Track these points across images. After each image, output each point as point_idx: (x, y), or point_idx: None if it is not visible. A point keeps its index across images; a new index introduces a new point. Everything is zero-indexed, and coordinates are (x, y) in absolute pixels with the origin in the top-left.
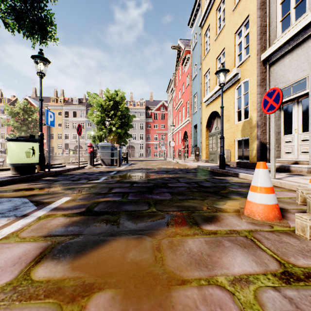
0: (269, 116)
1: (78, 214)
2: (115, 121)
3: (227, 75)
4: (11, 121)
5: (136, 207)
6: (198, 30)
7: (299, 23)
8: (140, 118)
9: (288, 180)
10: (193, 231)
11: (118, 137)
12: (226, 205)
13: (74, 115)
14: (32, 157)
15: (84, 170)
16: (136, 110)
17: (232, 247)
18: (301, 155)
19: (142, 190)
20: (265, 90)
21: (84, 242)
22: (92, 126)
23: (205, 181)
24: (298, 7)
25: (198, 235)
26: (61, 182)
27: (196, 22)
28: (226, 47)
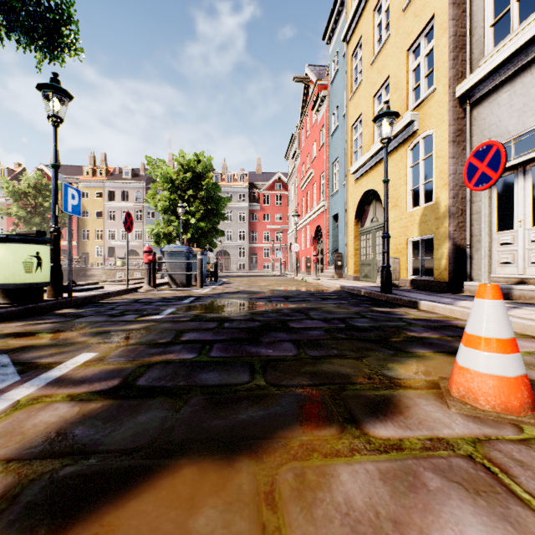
0: (470, 197)
1: (101, 395)
2: (195, 207)
3: (395, 122)
4: (14, 208)
5: (226, 377)
6: (342, 49)
7: (528, 26)
8: (239, 203)
9: (515, 314)
10: (349, 442)
11: (200, 236)
12: (407, 370)
13: (124, 198)
14: (37, 272)
15: (137, 294)
16: (233, 188)
17: (447, 491)
18: (531, 268)
19: (239, 336)
20: (462, 150)
21: (95, 477)
22: (155, 216)
23: (359, 318)
24: (521, 2)
25: (360, 454)
26: (87, 320)
27: (336, 33)
28: (392, 75)
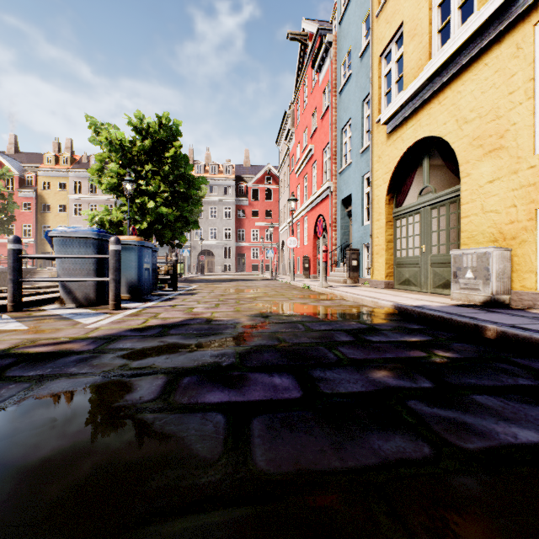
0: None
1: None
2: (154, 186)
3: None
4: None
5: None
6: None
7: None
8: (224, 198)
9: None
10: None
11: (164, 227)
12: None
13: (94, 191)
14: None
15: None
16: (218, 181)
17: None
18: None
19: None
20: None
21: None
22: None
23: None
24: None
25: None
26: None
27: None
28: None
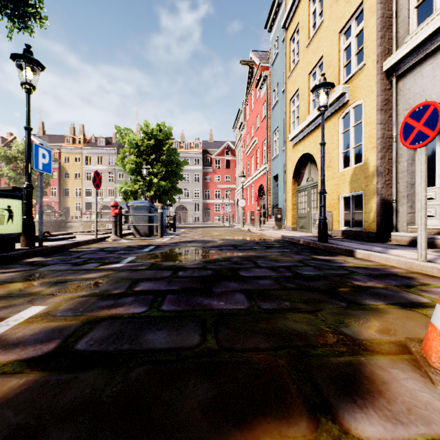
0: (396, 158)
1: (29, 365)
2: (157, 169)
3: (330, 92)
4: (6, 170)
5: (174, 338)
6: (281, 35)
7: None
8: (194, 167)
9: None
10: None
11: (161, 193)
12: (367, 328)
13: (99, 162)
14: (8, 224)
15: (104, 243)
16: (190, 154)
17: None
18: None
19: (191, 285)
20: (389, 117)
21: None
22: (125, 177)
23: (303, 266)
24: None
25: None
26: (50, 269)
27: (276, 23)
28: (325, 55)
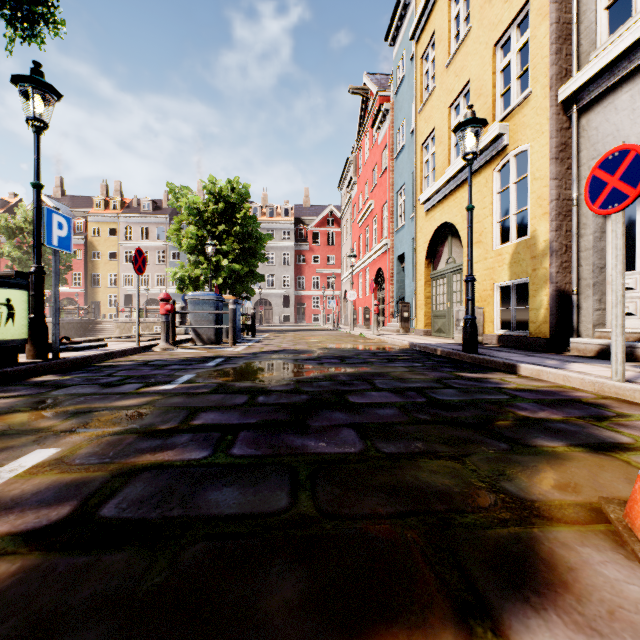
0: (578, 230)
1: (28, 541)
2: (228, 245)
3: (481, 133)
4: (7, 247)
5: (250, 498)
6: (409, 51)
7: None
8: (283, 243)
9: None
10: None
11: (234, 281)
12: (541, 482)
13: (143, 236)
14: (7, 326)
15: (150, 355)
16: (275, 224)
17: None
18: None
19: (277, 417)
20: (567, 169)
21: None
22: (181, 258)
23: (442, 388)
24: None
25: None
26: (68, 392)
27: (402, 32)
28: (474, 78)
